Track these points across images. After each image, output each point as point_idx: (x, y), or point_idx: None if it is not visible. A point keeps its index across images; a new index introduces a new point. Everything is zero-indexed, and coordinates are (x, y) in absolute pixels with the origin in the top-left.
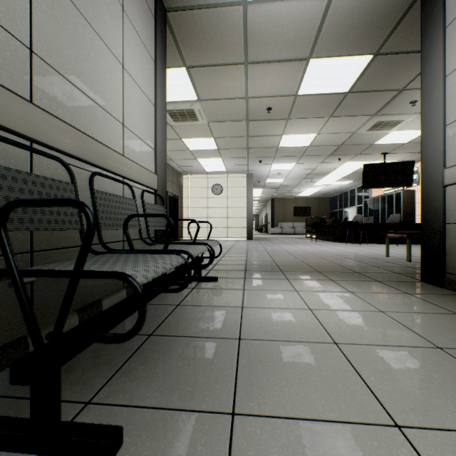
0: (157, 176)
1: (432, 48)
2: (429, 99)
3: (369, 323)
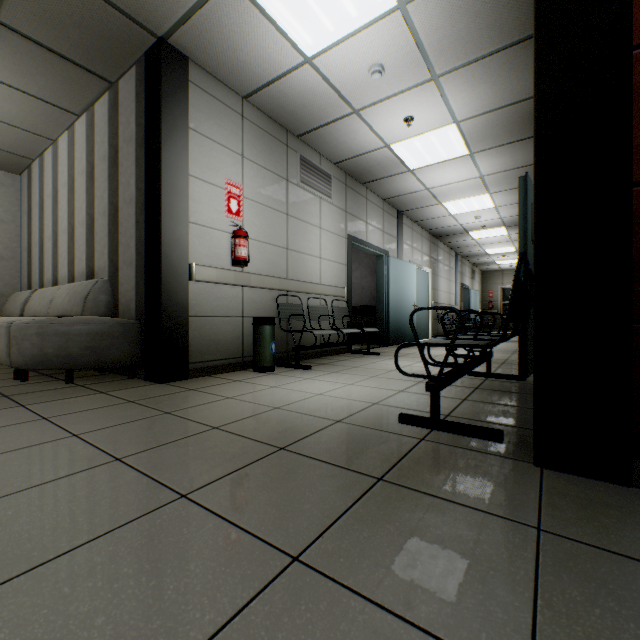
0: (532, 207)
1: (179, 130)
2: (175, 181)
3: (336, 377)
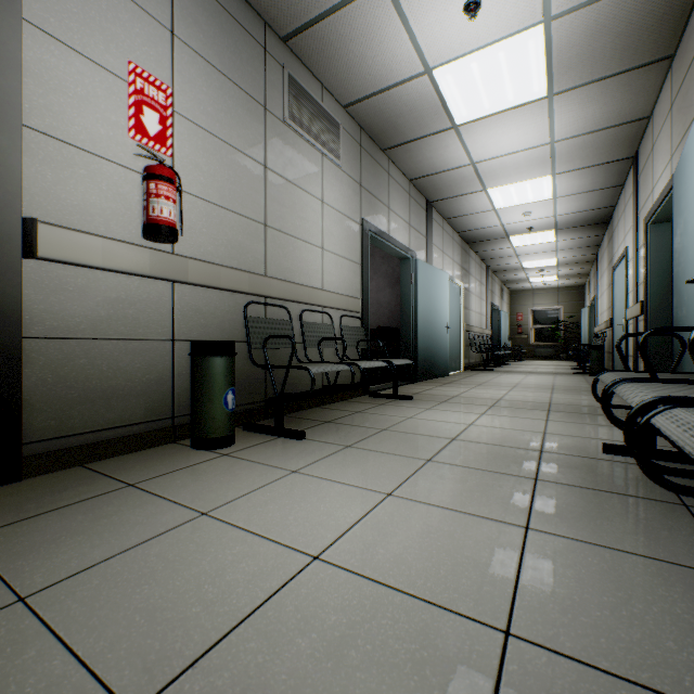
0: None
1: None
2: None
3: (354, 465)
